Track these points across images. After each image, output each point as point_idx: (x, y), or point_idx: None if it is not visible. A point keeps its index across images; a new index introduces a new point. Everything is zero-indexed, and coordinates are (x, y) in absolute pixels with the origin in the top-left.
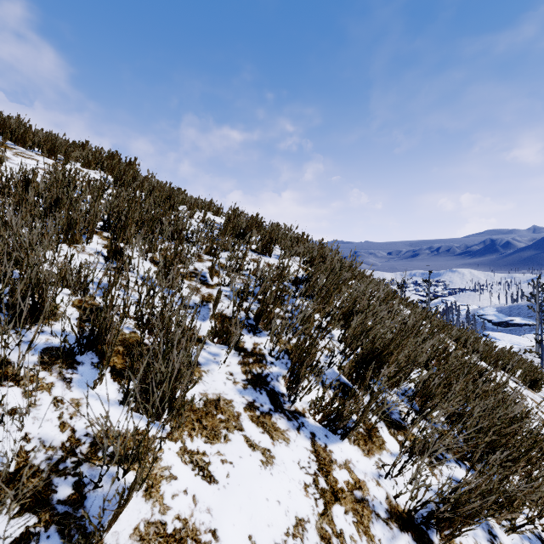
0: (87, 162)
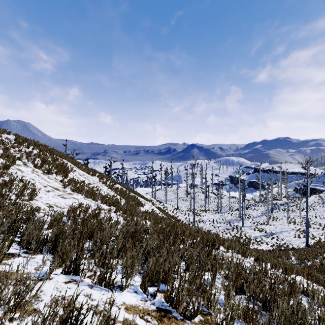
0: None
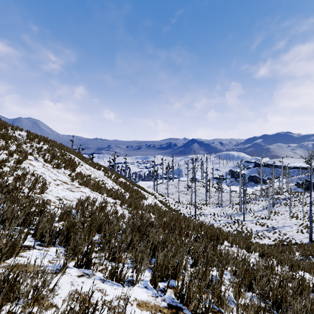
0: None
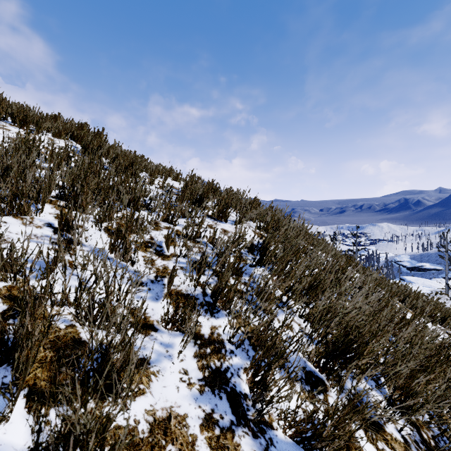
0: (57, 132)
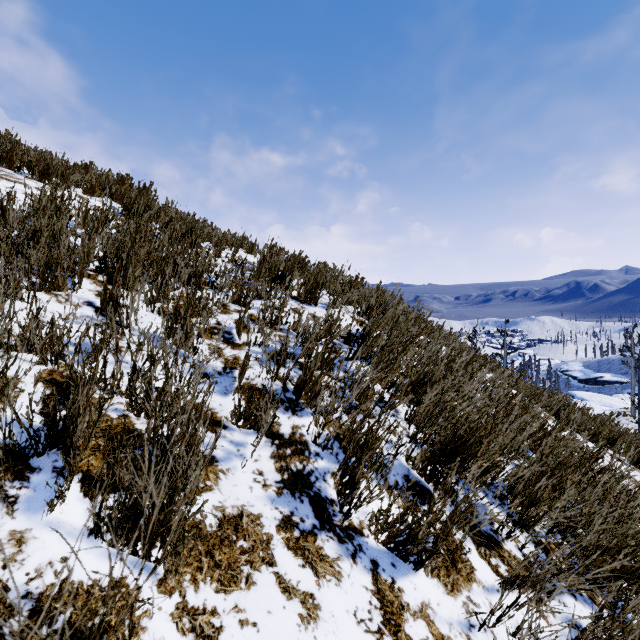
0: (90, 188)
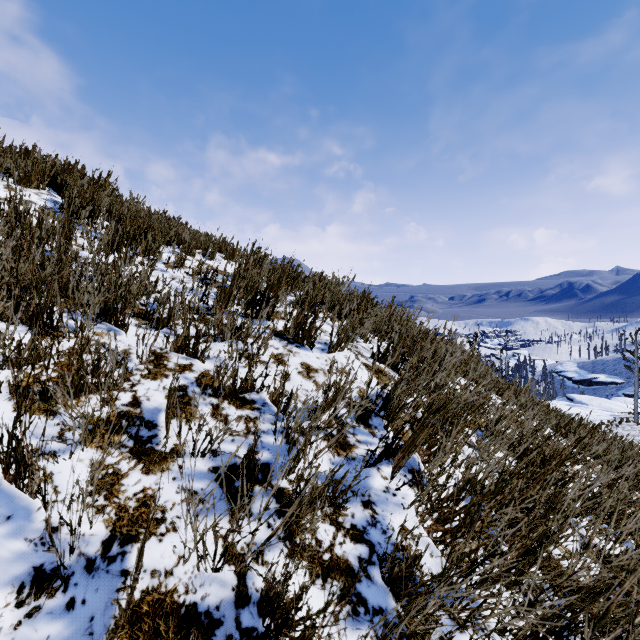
0: (23, 177)
